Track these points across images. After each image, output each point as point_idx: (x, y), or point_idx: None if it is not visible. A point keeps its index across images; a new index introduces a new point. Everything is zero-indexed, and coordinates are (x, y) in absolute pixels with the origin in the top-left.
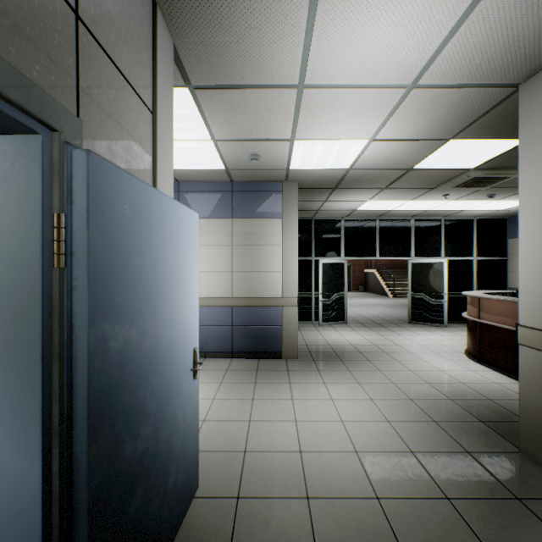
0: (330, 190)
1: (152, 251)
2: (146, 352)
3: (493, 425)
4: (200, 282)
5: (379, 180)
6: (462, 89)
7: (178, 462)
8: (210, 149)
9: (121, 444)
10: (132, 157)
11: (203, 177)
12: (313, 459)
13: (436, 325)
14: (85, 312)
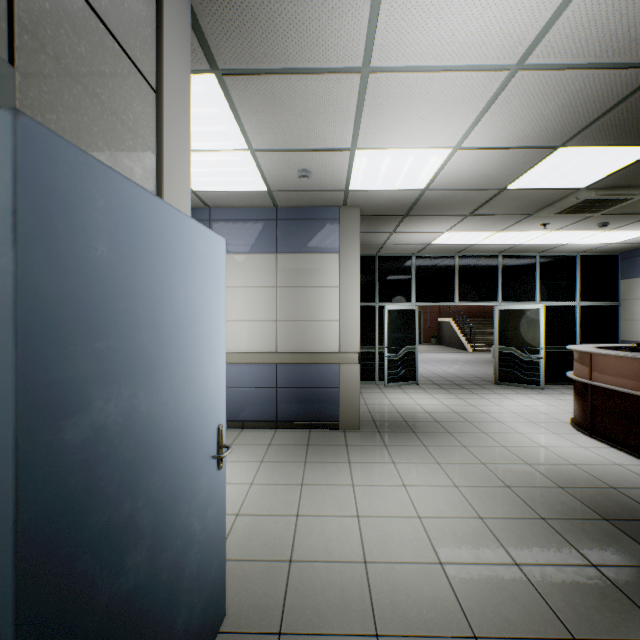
0: (399, 218)
1: (148, 288)
2: (135, 441)
3: (622, 525)
4: (236, 333)
5: (462, 205)
6: (586, 71)
7: (192, 592)
8: (247, 163)
9: (87, 592)
10: (121, 149)
11: (240, 201)
12: (383, 574)
13: (530, 387)
14: (9, 386)
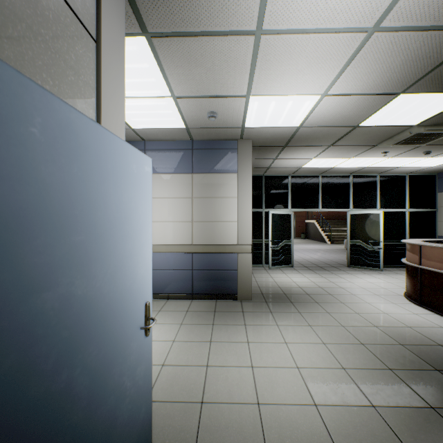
0: (280, 148)
1: (84, 194)
2: (72, 321)
3: None
4: (163, 231)
5: (326, 138)
6: (426, 32)
7: (124, 436)
8: (171, 107)
9: None
10: (64, 82)
11: (166, 136)
12: (272, 413)
13: (373, 269)
14: None
